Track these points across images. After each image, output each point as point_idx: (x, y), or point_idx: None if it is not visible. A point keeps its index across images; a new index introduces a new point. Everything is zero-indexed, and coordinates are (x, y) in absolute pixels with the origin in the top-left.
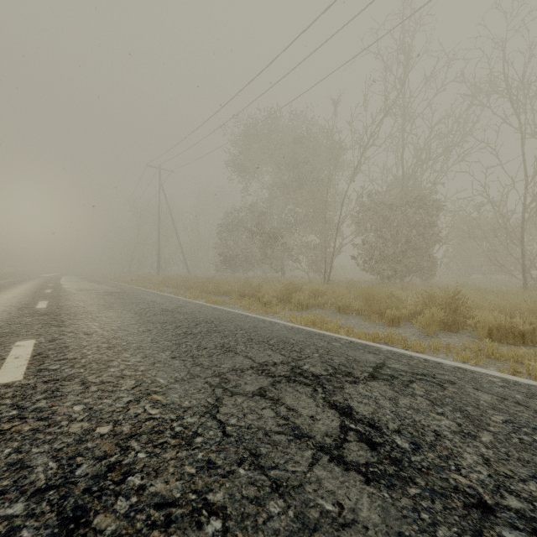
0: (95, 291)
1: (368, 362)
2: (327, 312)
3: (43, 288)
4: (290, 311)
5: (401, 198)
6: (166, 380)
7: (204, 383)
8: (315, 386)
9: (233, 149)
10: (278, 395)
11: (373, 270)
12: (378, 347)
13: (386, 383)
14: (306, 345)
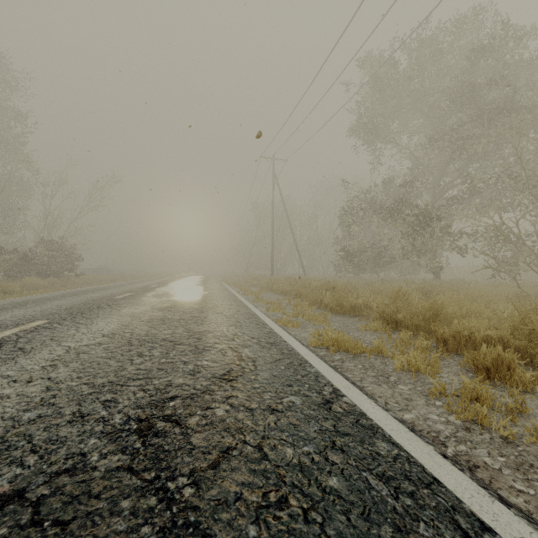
0: (166, 298)
1: None
2: None
3: (133, 290)
4: None
5: None
6: None
7: None
8: None
9: (359, 105)
10: None
11: None
12: None
13: None
14: None
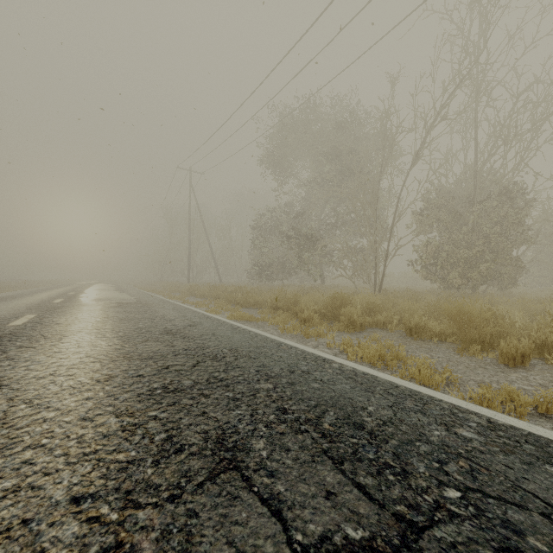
0: (107, 301)
1: None
2: (392, 336)
3: (57, 297)
4: (339, 333)
5: (473, 187)
6: None
7: None
8: None
9: (266, 143)
10: None
11: (437, 278)
12: None
13: None
14: (404, 438)
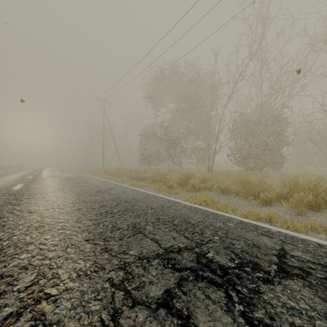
0: (59, 177)
1: (268, 247)
2: (213, 193)
3: (28, 175)
4: (187, 192)
5: (260, 116)
6: (68, 274)
7: (105, 281)
8: (227, 288)
9: (149, 87)
10: (188, 307)
11: (241, 164)
12: (268, 228)
13: (303, 282)
14: (205, 225)
